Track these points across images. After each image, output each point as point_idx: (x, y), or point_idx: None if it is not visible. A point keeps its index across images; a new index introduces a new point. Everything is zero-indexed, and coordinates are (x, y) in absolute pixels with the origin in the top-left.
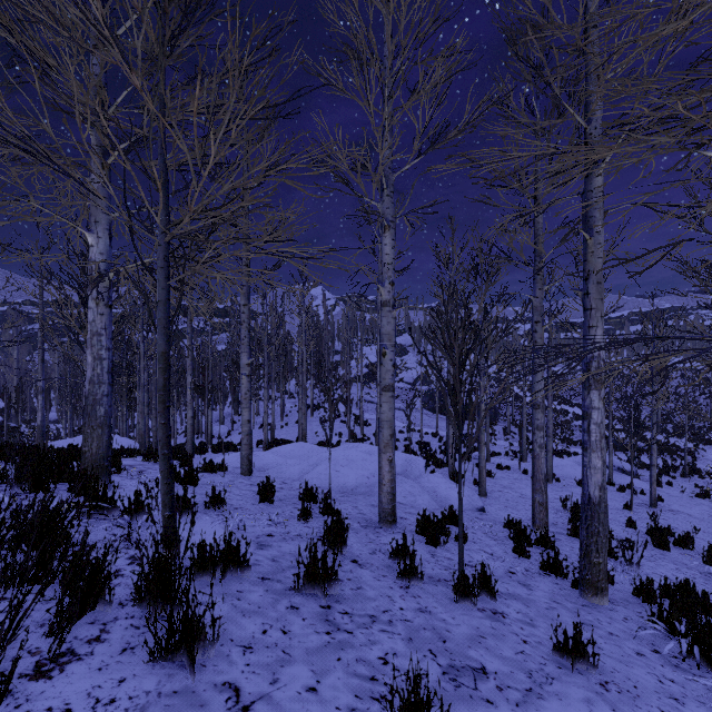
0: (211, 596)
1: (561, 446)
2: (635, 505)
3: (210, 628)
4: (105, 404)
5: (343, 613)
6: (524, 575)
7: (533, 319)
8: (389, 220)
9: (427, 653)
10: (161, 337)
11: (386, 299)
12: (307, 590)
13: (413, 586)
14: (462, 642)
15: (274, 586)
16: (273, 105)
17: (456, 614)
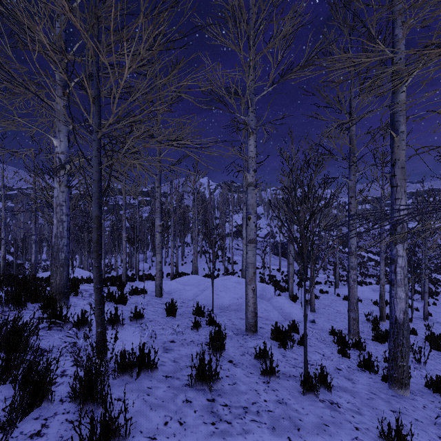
0: (124, 402)
1: (360, 278)
2: (413, 318)
3: (123, 426)
4: (65, 251)
5: (223, 405)
6: (347, 371)
7: (348, 195)
8: (253, 128)
9: (287, 440)
10: (95, 205)
11: (251, 181)
12: (198, 386)
13: (272, 381)
14: (311, 430)
15: (174, 383)
16: (173, 39)
17: (305, 405)
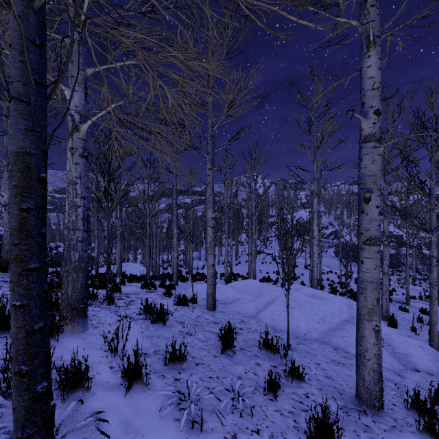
0: None
1: None
2: None
3: None
4: (79, 249)
5: None
6: None
7: None
8: (374, 36)
9: None
10: (17, 122)
11: (369, 133)
12: None
13: None
14: None
15: None
16: None
17: None
